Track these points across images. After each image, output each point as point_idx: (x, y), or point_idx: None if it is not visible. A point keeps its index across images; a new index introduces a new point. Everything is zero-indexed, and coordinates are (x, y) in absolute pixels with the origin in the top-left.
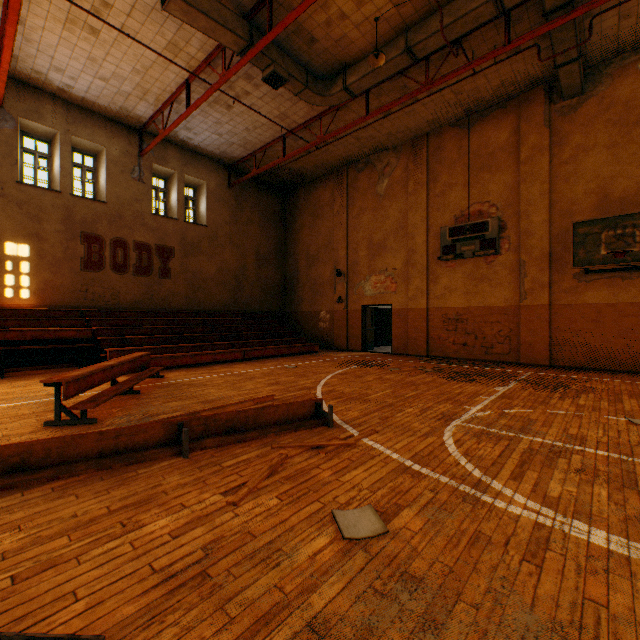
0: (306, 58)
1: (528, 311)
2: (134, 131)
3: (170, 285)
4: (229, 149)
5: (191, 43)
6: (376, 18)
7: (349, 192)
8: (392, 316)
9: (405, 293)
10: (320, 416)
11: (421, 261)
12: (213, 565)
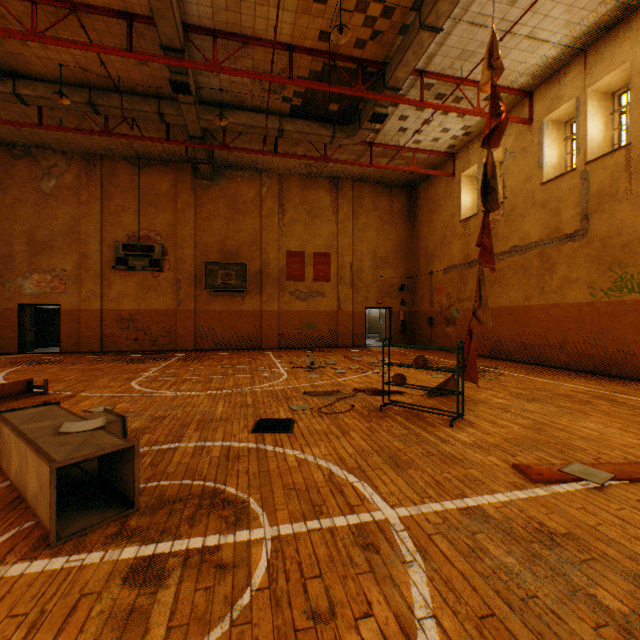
0: None
1: (183, 314)
2: None
3: None
4: None
5: None
6: (62, 64)
7: None
8: (62, 316)
9: (78, 294)
10: (33, 391)
11: (96, 267)
12: None
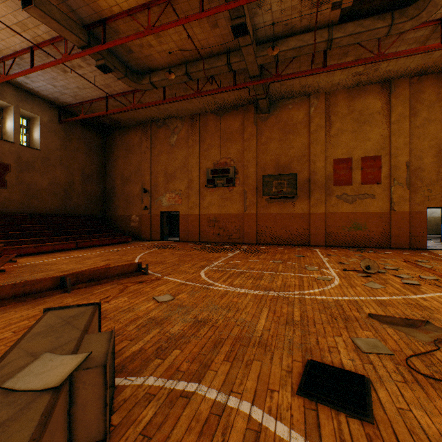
0: (126, 59)
1: (248, 216)
2: None
3: (6, 193)
4: (61, 96)
5: (39, 27)
6: (170, 52)
7: (152, 139)
8: (179, 218)
9: (187, 205)
10: (141, 270)
11: (196, 187)
12: (107, 315)
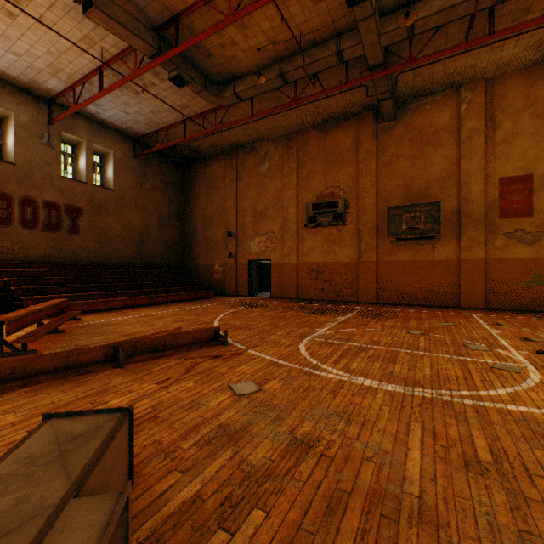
0: (205, 66)
1: (363, 265)
2: (43, 101)
3: (79, 241)
4: (135, 125)
5: (106, 40)
6: (258, 48)
7: (238, 170)
8: (271, 269)
9: (281, 251)
10: (218, 339)
11: (293, 227)
12: (160, 413)
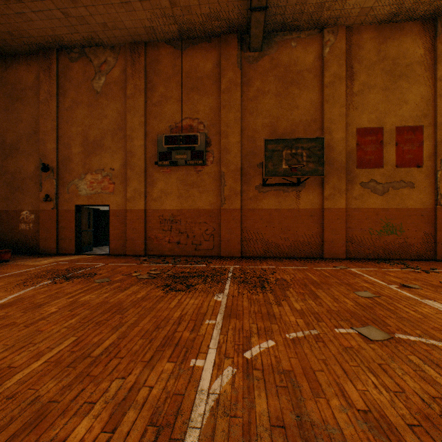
0: None
1: (227, 213)
2: None
3: None
4: None
5: None
6: None
7: (60, 80)
8: (110, 217)
9: (124, 194)
10: None
11: (140, 164)
12: None
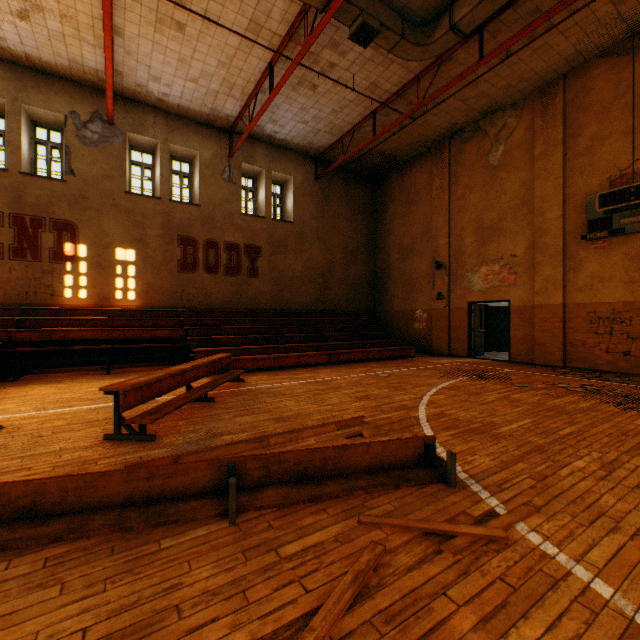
0: (401, 1)
1: None
2: (224, 133)
3: (257, 284)
4: (315, 138)
5: (272, 16)
6: None
7: (451, 169)
8: (510, 315)
9: (529, 286)
10: (431, 463)
11: (554, 243)
12: None
